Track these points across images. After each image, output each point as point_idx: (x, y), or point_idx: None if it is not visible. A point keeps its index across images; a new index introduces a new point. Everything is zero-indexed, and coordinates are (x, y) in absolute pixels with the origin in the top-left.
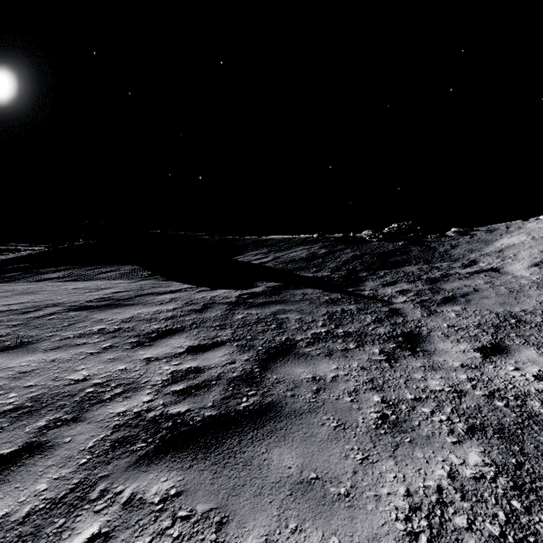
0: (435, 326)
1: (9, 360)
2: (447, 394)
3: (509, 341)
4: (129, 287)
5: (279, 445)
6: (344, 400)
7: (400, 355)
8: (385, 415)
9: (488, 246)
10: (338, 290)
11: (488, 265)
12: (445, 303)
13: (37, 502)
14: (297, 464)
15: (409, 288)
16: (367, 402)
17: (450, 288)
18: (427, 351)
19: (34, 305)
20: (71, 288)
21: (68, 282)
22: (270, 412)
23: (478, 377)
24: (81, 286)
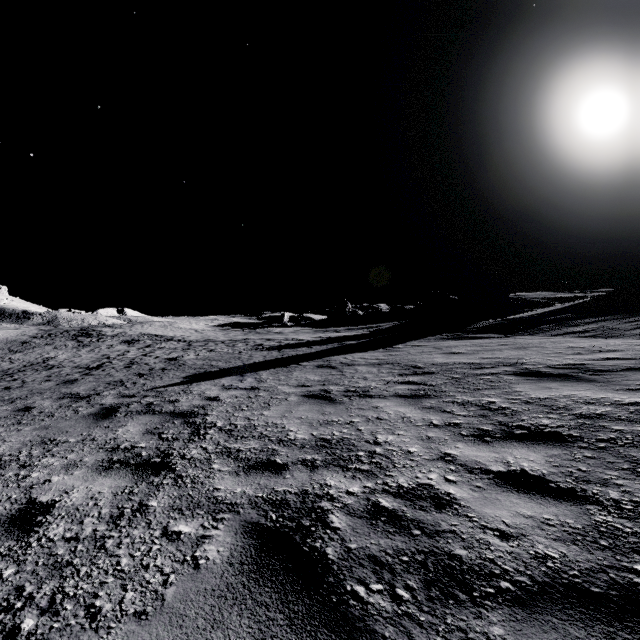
0: None
1: (394, 405)
2: None
3: None
4: None
5: None
6: None
7: None
8: None
9: None
10: None
11: None
12: None
13: (224, 495)
14: None
15: None
16: None
17: None
18: None
19: (498, 362)
20: (566, 347)
21: (583, 338)
22: (339, 638)
23: None
24: (584, 345)
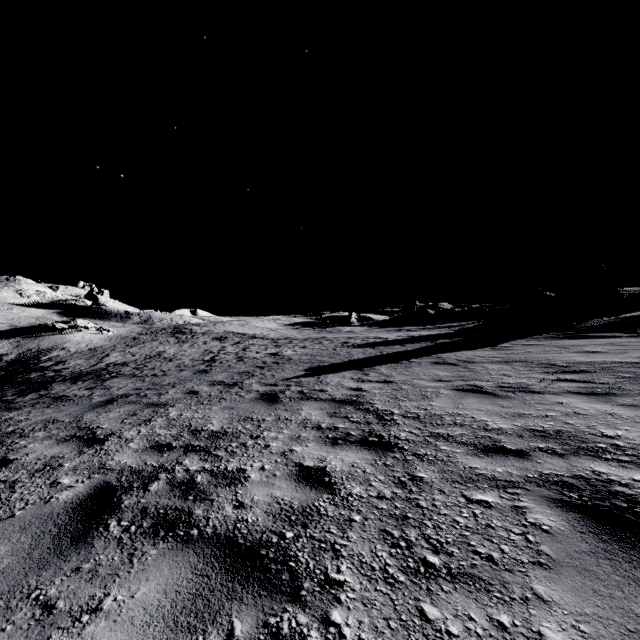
0: None
1: (580, 402)
2: None
3: None
4: None
5: None
6: None
7: None
8: None
9: None
10: None
11: None
12: None
13: (489, 473)
14: None
15: None
16: None
17: None
18: None
19: None
20: None
21: None
22: None
23: None
24: None
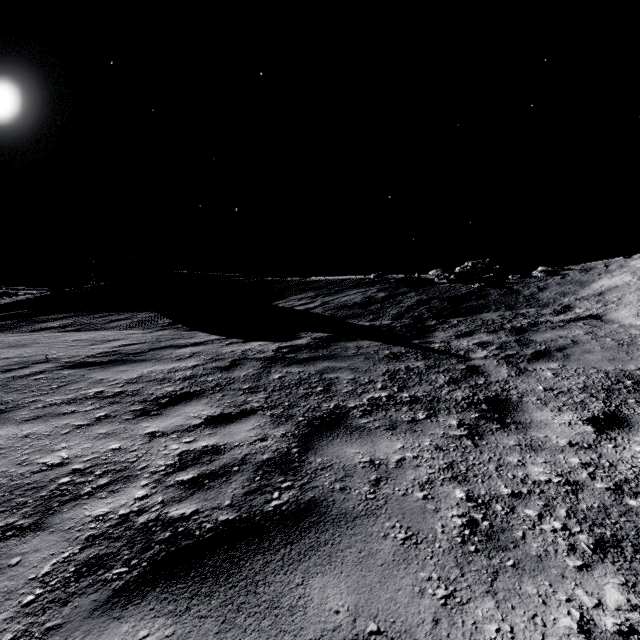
0: (528, 389)
1: None
2: (557, 488)
3: (628, 410)
4: (143, 338)
5: (322, 572)
6: (415, 496)
7: (485, 428)
8: (474, 520)
9: (584, 288)
10: (402, 342)
11: (586, 311)
12: (537, 359)
13: None
14: (348, 606)
15: (490, 339)
16: (447, 500)
17: (542, 340)
18: (520, 423)
19: (20, 362)
20: (72, 340)
21: (70, 332)
22: (310, 516)
23: (594, 461)
24: (85, 337)
